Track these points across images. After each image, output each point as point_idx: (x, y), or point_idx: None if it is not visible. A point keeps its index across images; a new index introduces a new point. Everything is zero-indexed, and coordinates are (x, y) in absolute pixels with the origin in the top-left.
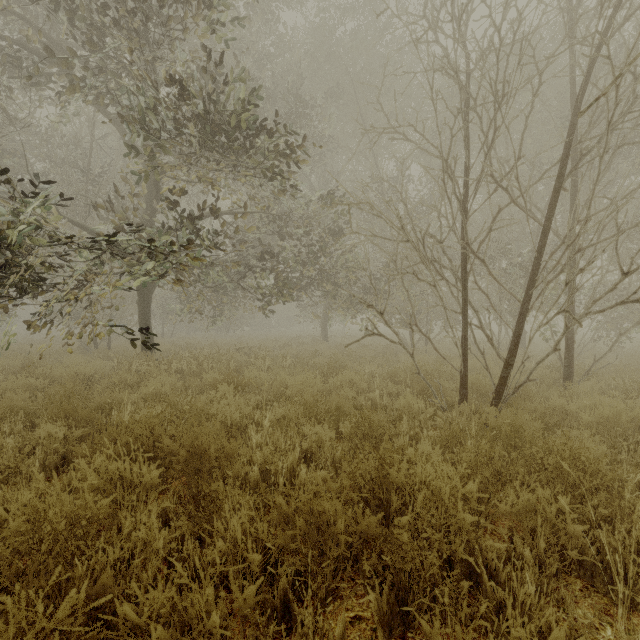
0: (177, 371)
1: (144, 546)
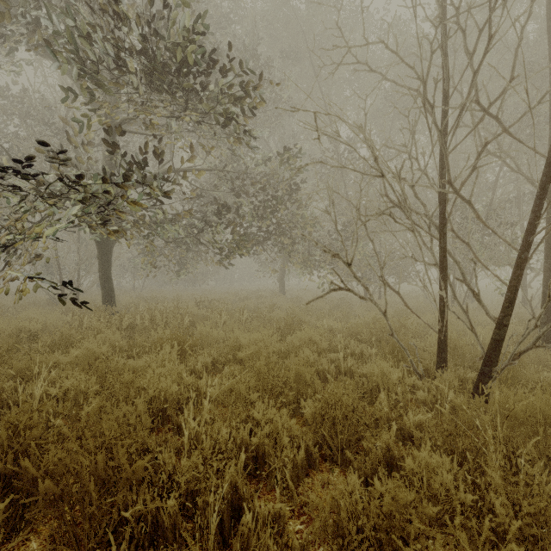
0: (130, 326)
1: None
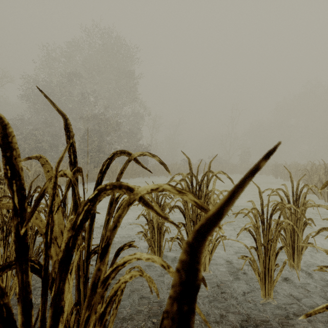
0: None
1: None
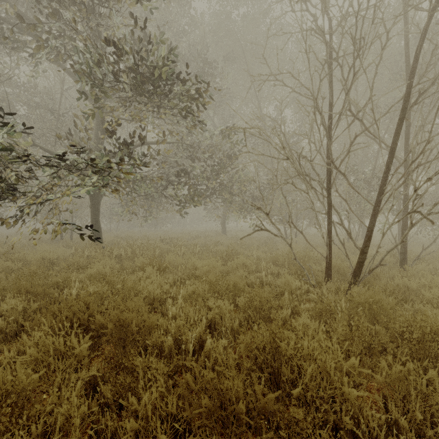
0: (117, 256)
1: (65, 420)
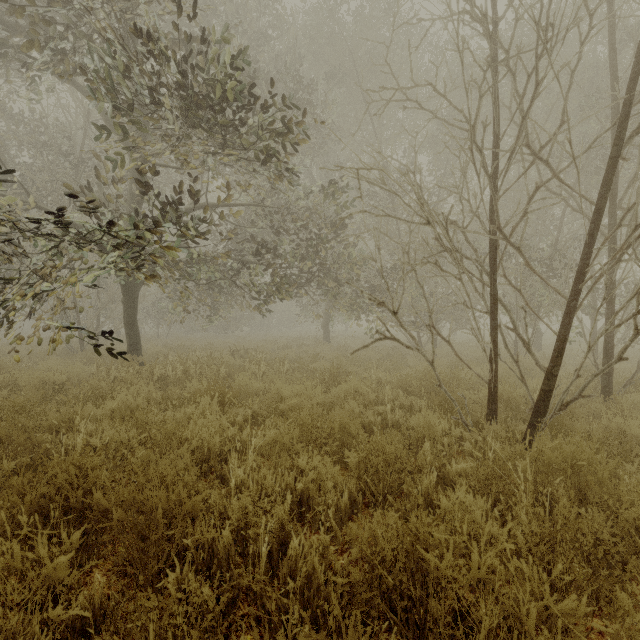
0: (161, 378)
1: None
